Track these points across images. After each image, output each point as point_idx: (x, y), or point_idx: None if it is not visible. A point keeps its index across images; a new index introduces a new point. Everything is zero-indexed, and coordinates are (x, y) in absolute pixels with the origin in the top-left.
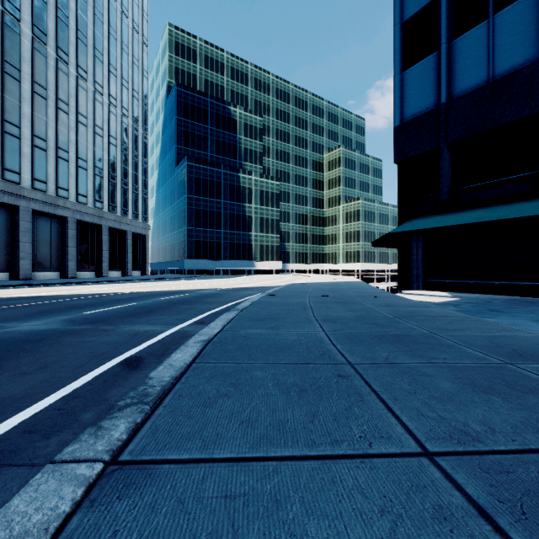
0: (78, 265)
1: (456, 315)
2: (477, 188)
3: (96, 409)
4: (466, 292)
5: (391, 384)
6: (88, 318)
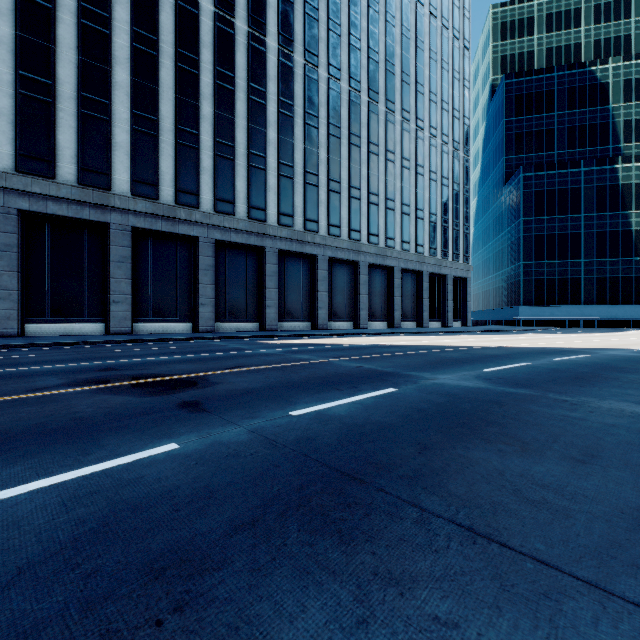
0: (402, 315)
1: None
2: None
3: None
4: None
5: None
6: (504, 378)
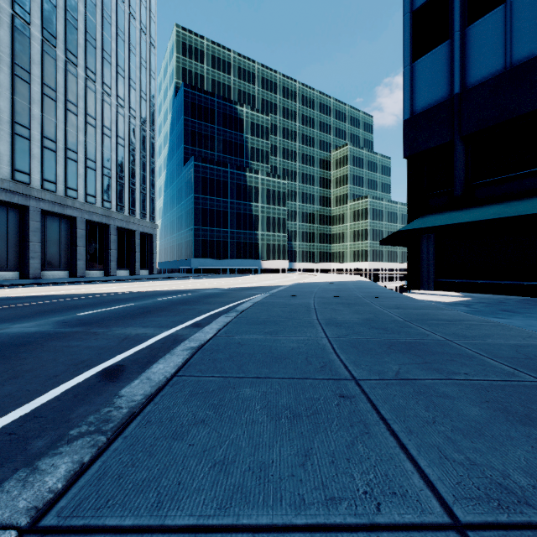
0: (87, 264)
1: (473, 319)
2: (492, 182)
3: (52, 434)
4: (480, 293)
5: (403, 409)
6: (82, 320)
